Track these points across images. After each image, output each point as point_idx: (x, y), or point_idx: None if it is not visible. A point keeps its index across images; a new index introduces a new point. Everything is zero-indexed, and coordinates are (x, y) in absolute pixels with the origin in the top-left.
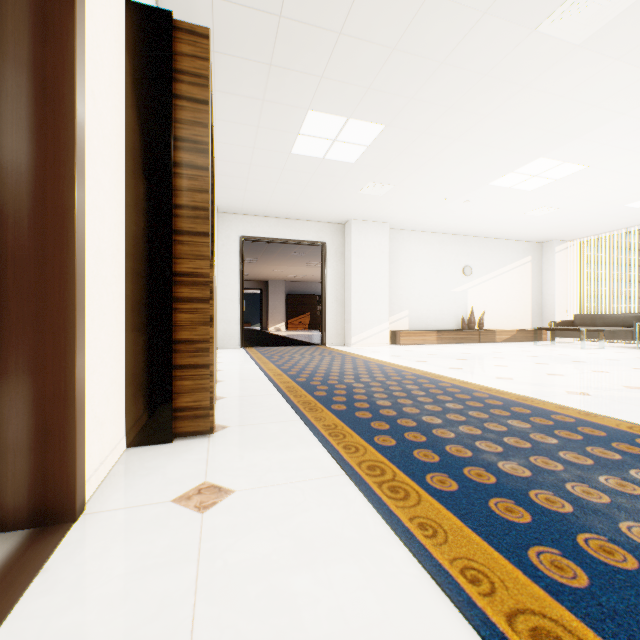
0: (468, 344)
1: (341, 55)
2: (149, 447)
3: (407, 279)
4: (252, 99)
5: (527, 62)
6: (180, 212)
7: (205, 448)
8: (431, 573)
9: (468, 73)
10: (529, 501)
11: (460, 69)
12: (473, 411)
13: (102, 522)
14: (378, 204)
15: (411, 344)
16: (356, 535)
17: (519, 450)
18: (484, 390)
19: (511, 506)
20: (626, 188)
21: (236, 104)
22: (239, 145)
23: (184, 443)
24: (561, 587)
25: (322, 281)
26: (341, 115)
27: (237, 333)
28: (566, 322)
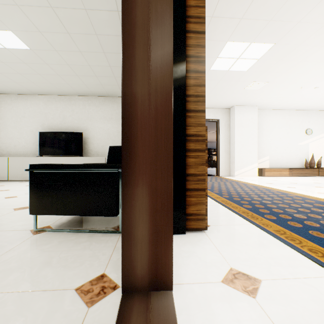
0: (311, 177)
1: (258, 1)
2: (174, 235)
3: (268, 138)
4: None
5: None
6: (189, 99)
7: (208, 240)
8: None
9: None
10: None
11: None
12: None
13: (189, 293)
14: (254, 95)
15: (272, 176)
16: None
17: None
18: None
19: None
20: None
21: None
22: None
23: (192, 235)
24: None
25: (217, 140)
26: (247, 41)
27: None
28: None
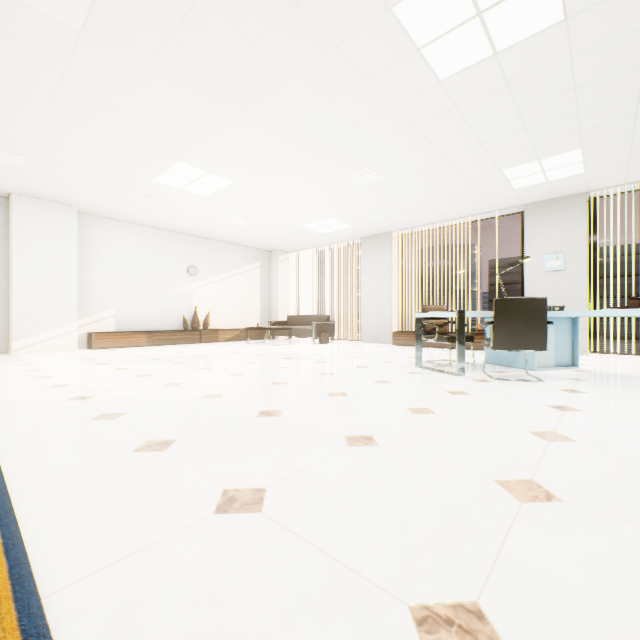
0: (185, 345)
1: None
2: None
3: (114, 274)
4: None
5: (36, 31)
6: None
7: None
8: None
9: None
10: None
11: None
12: None
13: None
14: (32, 178)
15: (112, 347)
16: None
17: None
18: None
19: None
20: (288, 210)
21: None
22: None
23: None
24: None
25: None
26: None
27: None
28: (281, 322)
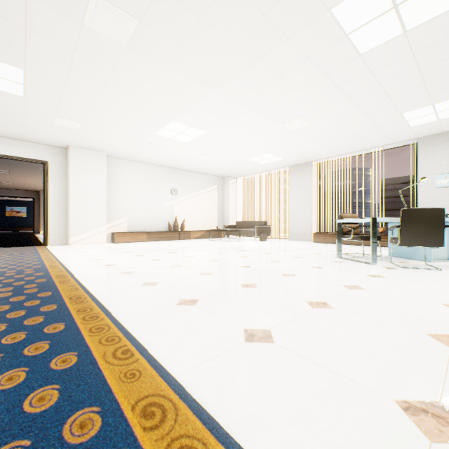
0: (170, 241)
1: None
2: None
3: (127, 195)
4: None
5: (100, 48)
6: None
7: None
8: None
9: (59, 43)
10: None
11: (49, 38)
12: None
13: None
14: (83, 136)
15: (126, 242)
16: None
17: None
18: (57, 276)
19: None
20: (239, 149)
21: None
22: None
23: None
24: None
25: (45, 193)
26: None
27: None
28: (232, 226)
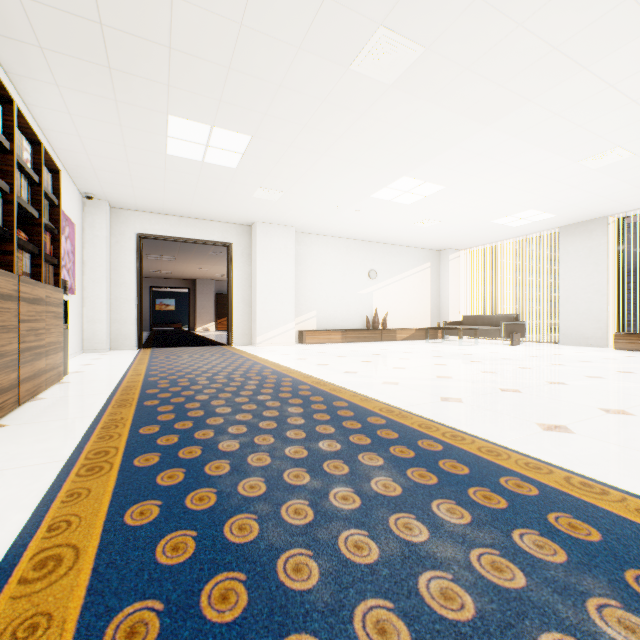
0: (370, 342)
1: (180, 68)
2: None
3: (315, 281)
4: (104, 98)
5: (355, 94)
6: None
7: None
8: (23, 527)
9: (308, 98)
10: (200, 469)
11: (299, 93)
12: (273, 401)
13: None
14: (277, 208)
15: (317, 343)
16: (2, 507)
17: (259, 431)
18: (314, 383)
19: (178, 474)
20: (485, 207)
21: (88, 101)
22: (108, 142)
23: None
24: (121, 526)
25: (229, 281)
26: (204, 123)
27: (134, 334)
28: (456, 322)
